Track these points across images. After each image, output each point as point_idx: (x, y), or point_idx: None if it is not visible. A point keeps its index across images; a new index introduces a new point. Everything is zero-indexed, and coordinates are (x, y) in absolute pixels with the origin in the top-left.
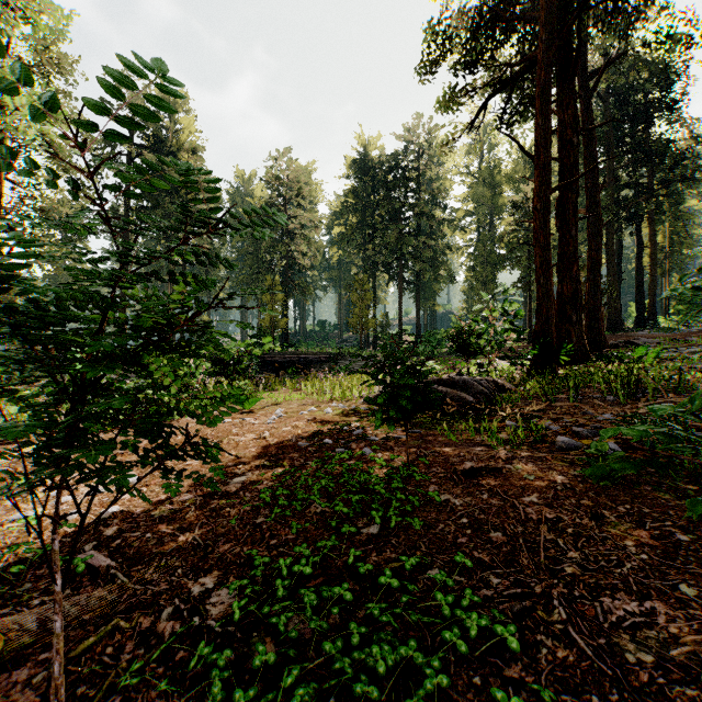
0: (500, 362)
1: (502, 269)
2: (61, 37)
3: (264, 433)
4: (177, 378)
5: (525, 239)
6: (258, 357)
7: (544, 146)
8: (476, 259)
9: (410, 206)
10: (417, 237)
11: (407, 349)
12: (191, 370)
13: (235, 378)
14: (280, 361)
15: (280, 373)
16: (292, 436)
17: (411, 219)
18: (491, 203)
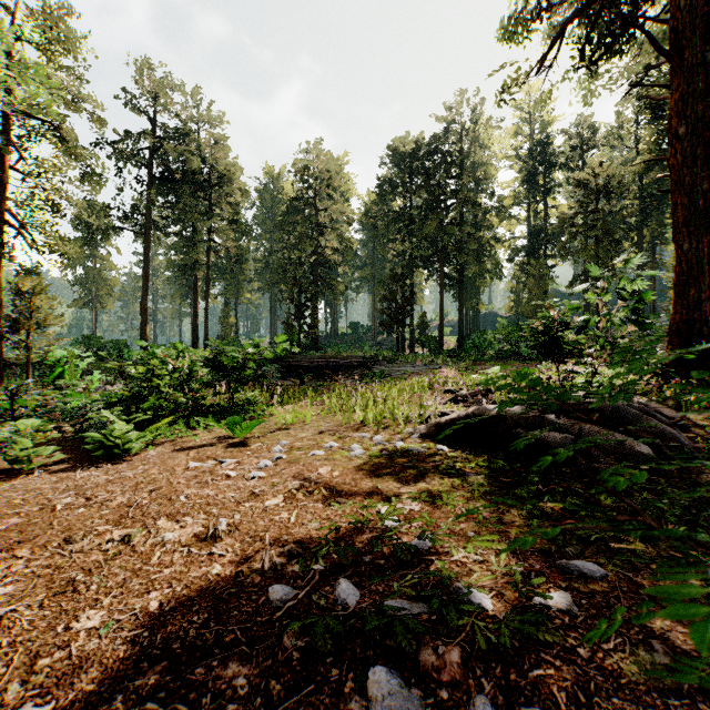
0: (577, 368)
1: (564, 259)
2: (72, 14)
3: (216, 526)
4: (153, 391)
5: (594, 222)
6: (283, 361)
7: (689, 38)
8: (528, 250)
9: (453, 192)
10: (461, 226)
11: (449, 352)
12: (185, 378)
13: (237, 390)
14: (306, 366)
15: (305, 379)
16: (272, 535)
17: (454, 207)
18: (545, 187)
